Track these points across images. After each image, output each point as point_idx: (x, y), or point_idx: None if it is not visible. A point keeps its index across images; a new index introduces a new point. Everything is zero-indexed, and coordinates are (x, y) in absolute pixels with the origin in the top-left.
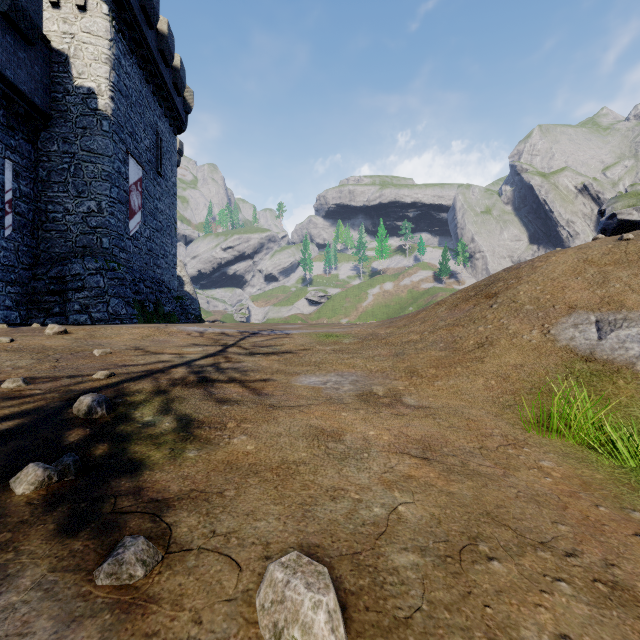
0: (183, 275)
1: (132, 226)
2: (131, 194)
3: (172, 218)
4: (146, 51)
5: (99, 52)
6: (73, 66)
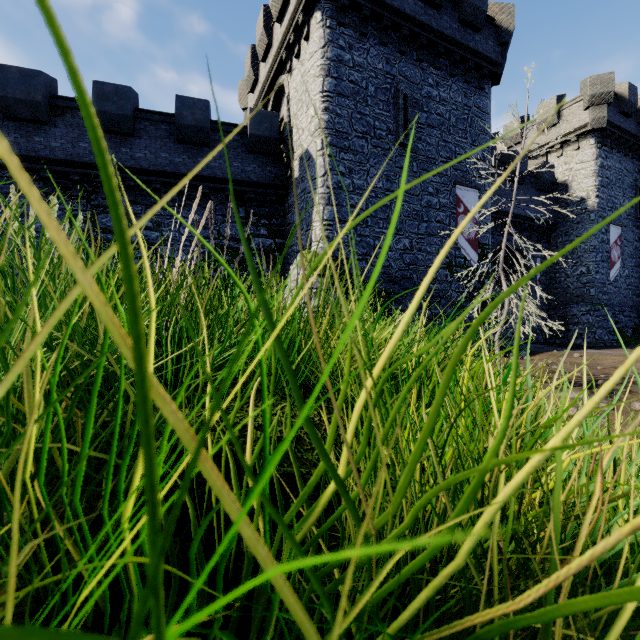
0: None
1: (612, 274)
2: (611, 251)
3: None
4: (624, 137)
5: (587, 171)
6: (570, 188)
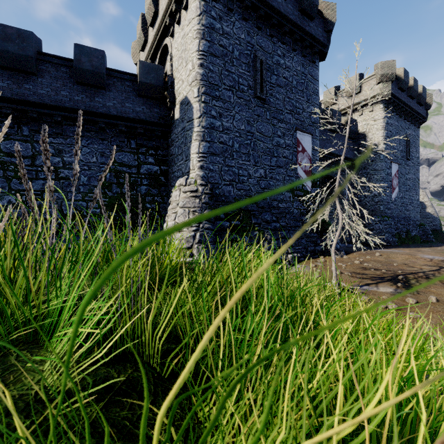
0: (425, 201)
1: (393, 196)
2: (392, 181)
3: (416, 178)
4: (400, 105)
5: (378, 126)
6: (367, 137)
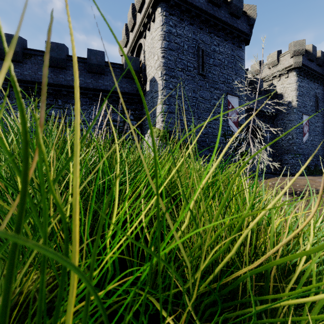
0: None
1: (304, 139)
2: (303, 128)
3: None
4: (310, 72)
5: (292, 88)
6: (284, 96)
